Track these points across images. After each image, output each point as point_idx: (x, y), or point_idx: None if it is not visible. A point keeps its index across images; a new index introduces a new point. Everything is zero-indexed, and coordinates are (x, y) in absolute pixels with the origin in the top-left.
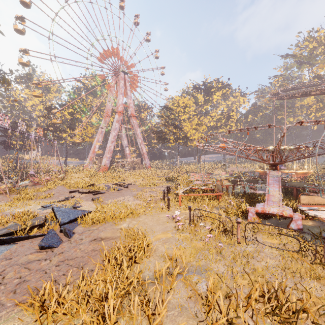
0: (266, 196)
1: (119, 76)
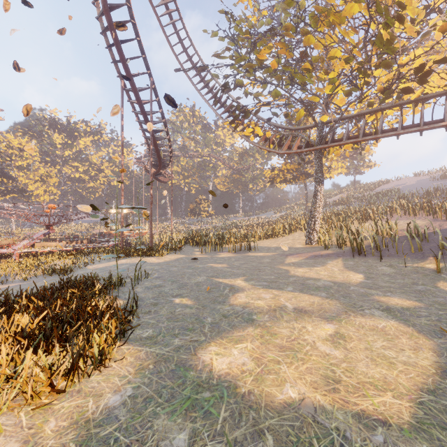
0: (16, 245)
1: None
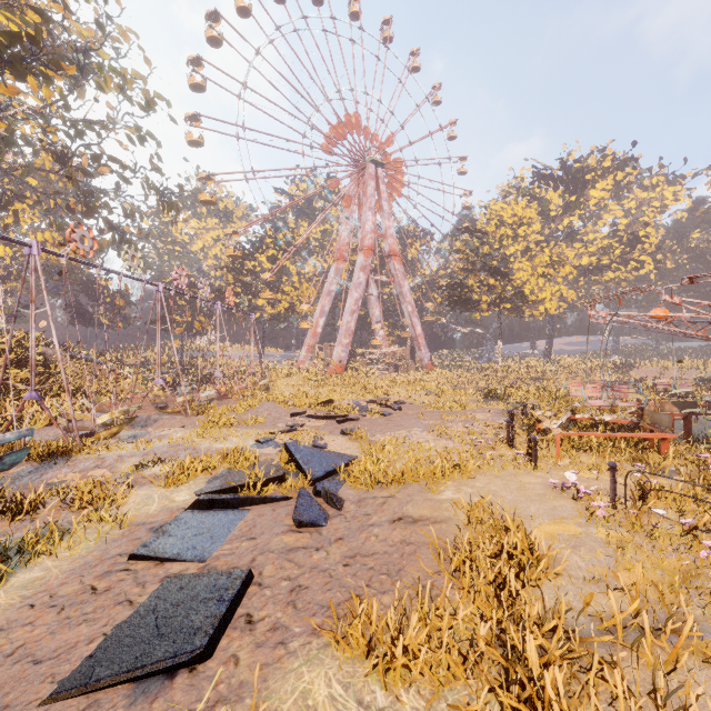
0: None
1: (365, 172)
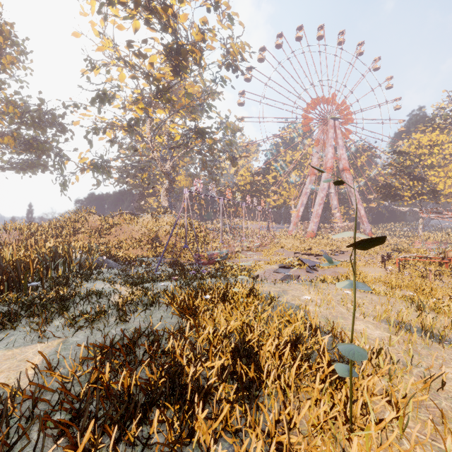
0: None
1: (327, 125)
